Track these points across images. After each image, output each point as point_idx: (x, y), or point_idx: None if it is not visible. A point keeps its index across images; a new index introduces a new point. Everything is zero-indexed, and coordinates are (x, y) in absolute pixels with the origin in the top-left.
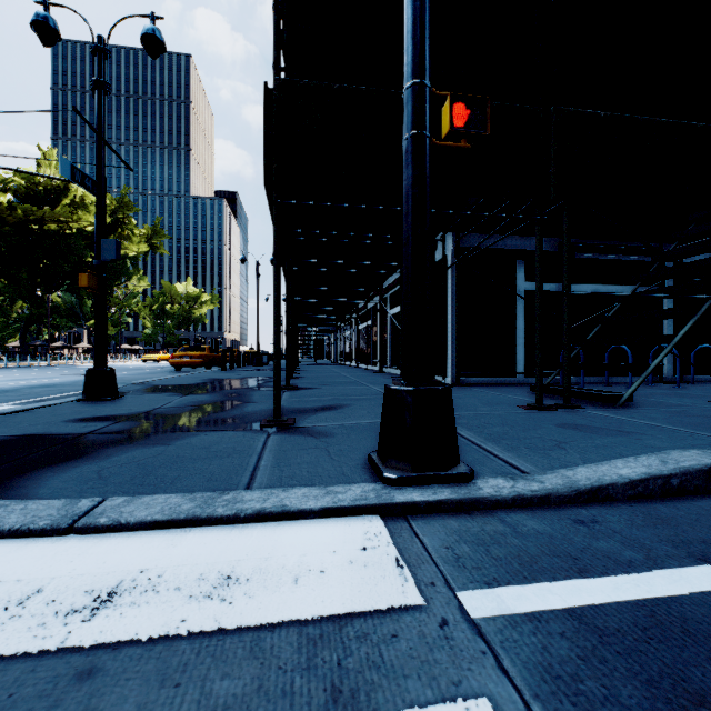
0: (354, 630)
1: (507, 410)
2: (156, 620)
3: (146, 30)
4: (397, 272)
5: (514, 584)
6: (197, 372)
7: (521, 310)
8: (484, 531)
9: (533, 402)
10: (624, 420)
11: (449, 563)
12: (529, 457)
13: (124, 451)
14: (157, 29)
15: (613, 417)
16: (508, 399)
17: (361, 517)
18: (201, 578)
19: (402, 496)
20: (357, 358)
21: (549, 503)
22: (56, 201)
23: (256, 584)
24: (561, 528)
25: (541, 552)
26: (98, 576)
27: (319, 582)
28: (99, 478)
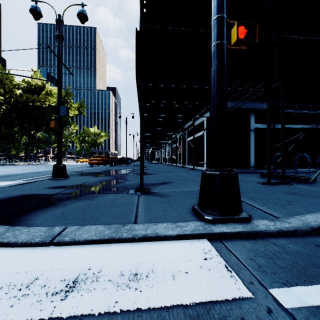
0: (216, 313)
1: (253, 185)
2: (101, 301)
3: (79, 11)
4: (191, 120)
5: (301, 285)
6: (100, 167)
7: (253, 137)
8: (267, 250)
9: (264, 181)
10: (317, 190)
11: (256, 269)
12: (275, 208)
13: (73, 202)
14: (84, 10)
15: (310, 188)
16: (250, 179)
17: (197, 240)
18: (121, 274)
19: (217, 229)
20: (171, 160)
21: (296, 234)
22: (39, 93)
23: (152, 279)
24: (310, 249)
25: (306, 264)
26: (66, 270)
27: (187, 279)
28: (62, 216)
